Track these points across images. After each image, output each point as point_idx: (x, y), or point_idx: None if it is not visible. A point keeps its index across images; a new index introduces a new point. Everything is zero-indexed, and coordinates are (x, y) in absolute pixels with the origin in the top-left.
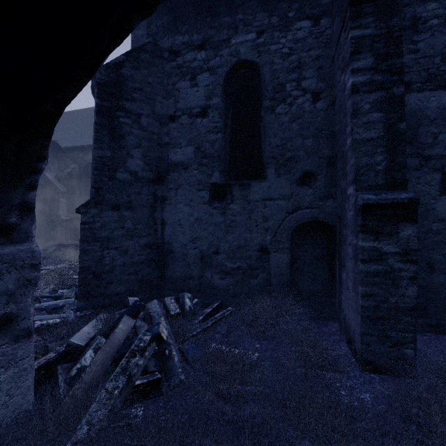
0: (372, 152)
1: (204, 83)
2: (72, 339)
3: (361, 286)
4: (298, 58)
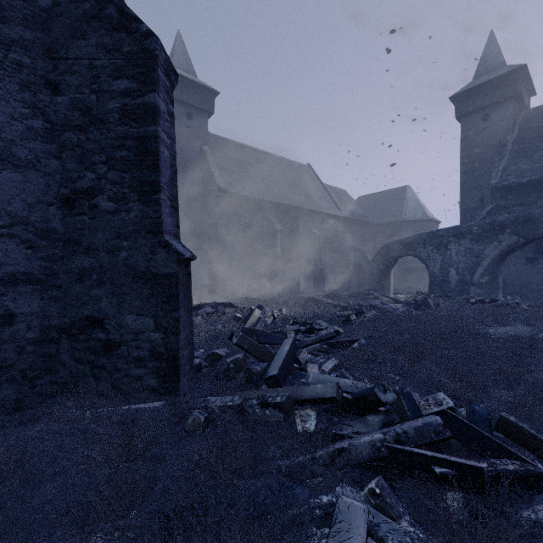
0: None
1: None
2: None
3: None
4: None
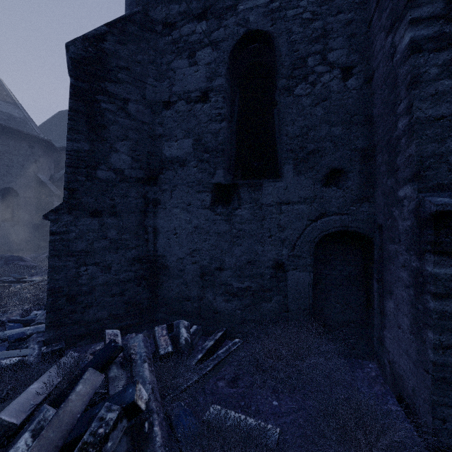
0: (443, 136)
1: (205, 61)
2: (3, 413)
3: (432, 332)
4: (323, 24)
